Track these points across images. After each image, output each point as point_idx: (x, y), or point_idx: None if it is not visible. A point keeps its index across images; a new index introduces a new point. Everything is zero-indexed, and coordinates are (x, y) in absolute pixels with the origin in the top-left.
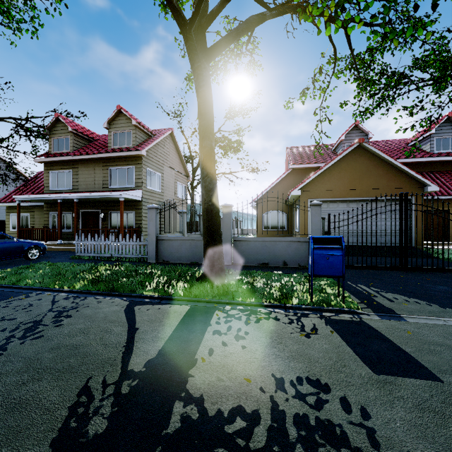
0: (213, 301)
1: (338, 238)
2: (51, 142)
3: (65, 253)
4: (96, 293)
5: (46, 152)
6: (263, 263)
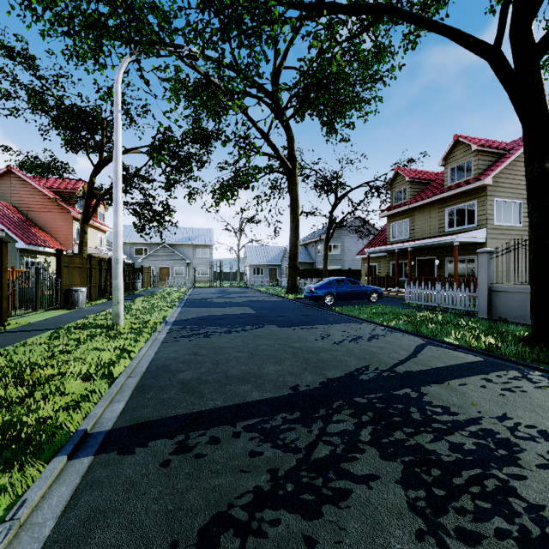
0: (520, 363)
1: None
2: (392, 196)
3: (398, 300)
4: (404, 331)
5: (388, 207)
6: None
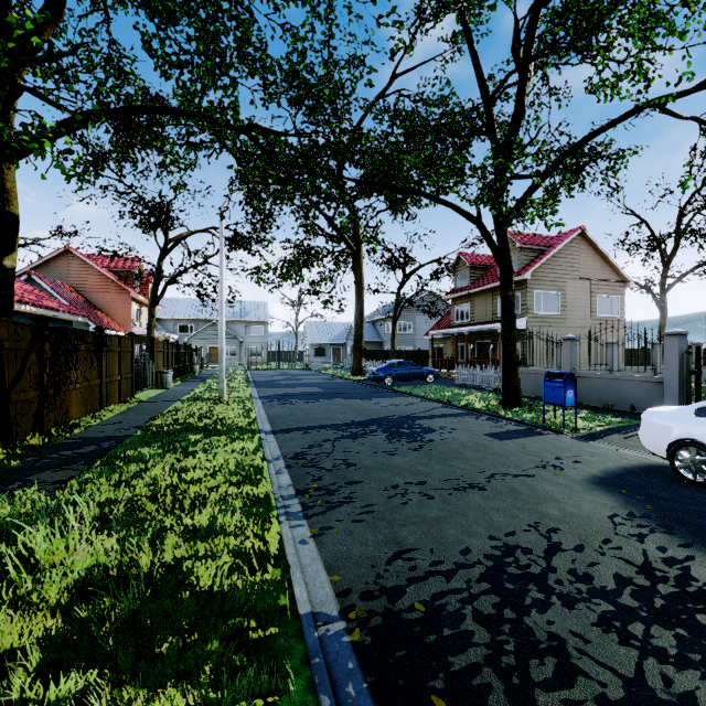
0: (484, 413)
1: (565, 373)
2: (455, 279)
3: (454, 381)
4: (435, 401)
5: (452, 289)
6: (605, 405)
